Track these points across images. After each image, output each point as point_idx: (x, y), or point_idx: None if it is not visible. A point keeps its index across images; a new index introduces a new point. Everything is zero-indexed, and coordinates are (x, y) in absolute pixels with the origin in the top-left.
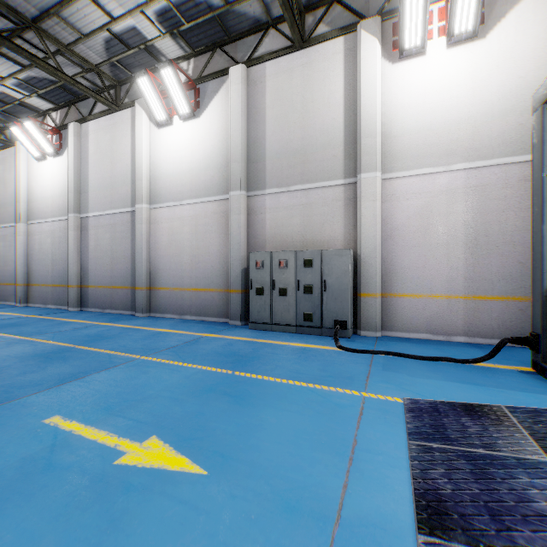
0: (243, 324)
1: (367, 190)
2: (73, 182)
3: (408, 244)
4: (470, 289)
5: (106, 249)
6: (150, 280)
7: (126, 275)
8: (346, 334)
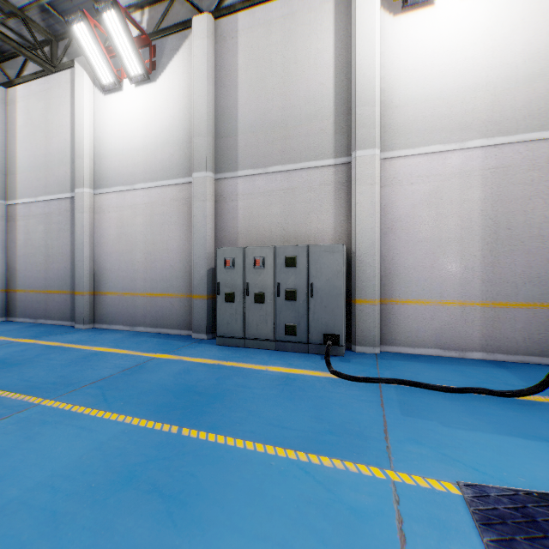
0: (209, 337)
1: (364, 171)
2: None
3: (413, 238)
4: (489, 294)
5: (39, 245)
6: (95, 283)
7: (65, 277)
8: (339, 351)
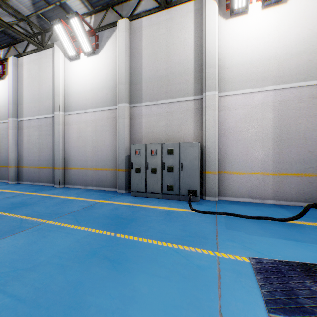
0: (127, 192)
1: (210, 103)
2: (13, 97)
3: (236, 139)
4: (277, 168)
5: (35, 142)
6: (65, 163)
7: (49, 159)
8: (196, 199)
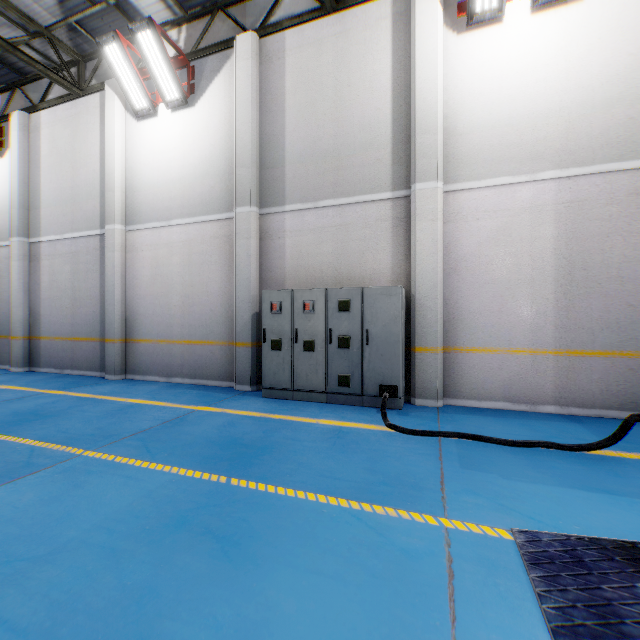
0: (253, 389)
1: (425, 205)
2: (19, 194)
3: (479, 279)
4: (562, 341)
5: (65, 287)
6: (127, 329)
7: (93, 322)
8: (396, 404)
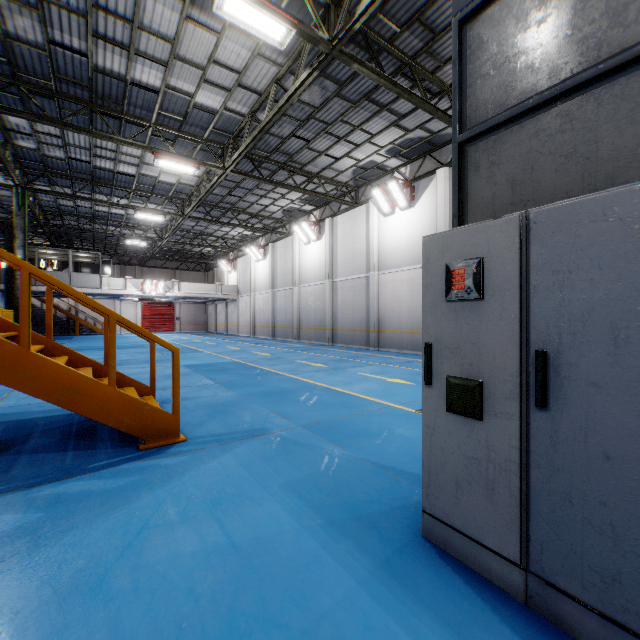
0: None
1: None
2: (328, 258)
3: None
4: None
5: (349, 303)
6: (379, 325)
7: (363, 321)
8: None
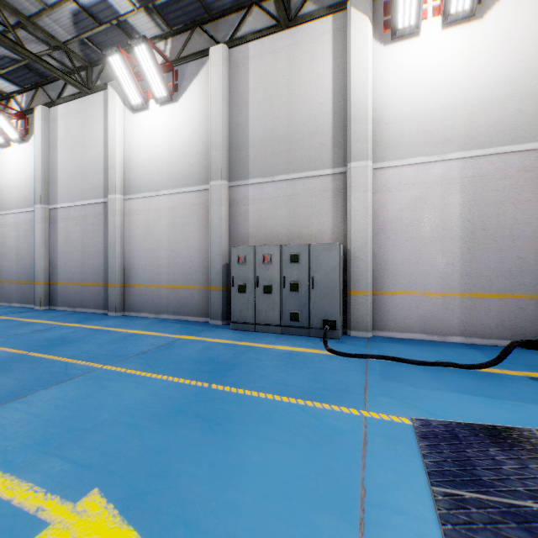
0: (224, 324)
1: (358, 180)
2: (41, 170)
3: (401, 237)
4: (467, 286)
5: (76, 243)
6: (125, 277)
7: (99, 271)
8: (335, 335)
